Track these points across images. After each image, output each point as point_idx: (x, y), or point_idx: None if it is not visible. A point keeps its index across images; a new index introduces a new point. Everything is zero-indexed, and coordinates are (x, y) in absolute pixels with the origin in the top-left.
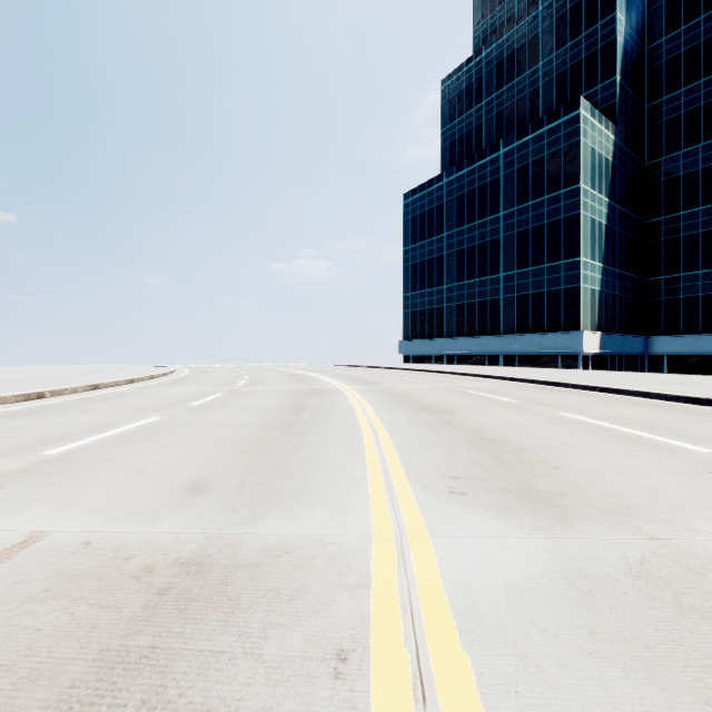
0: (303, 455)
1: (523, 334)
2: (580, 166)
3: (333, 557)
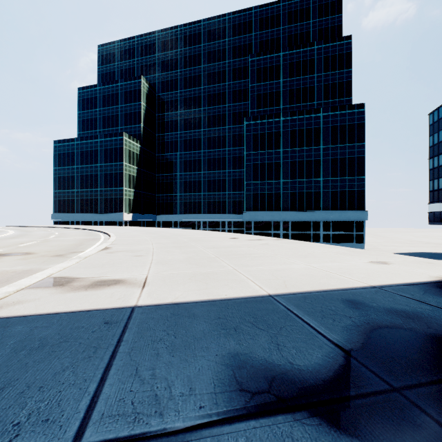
0: (0, 233)
1: (106, 213)
2: (123, 156)
3: (4, 234)
